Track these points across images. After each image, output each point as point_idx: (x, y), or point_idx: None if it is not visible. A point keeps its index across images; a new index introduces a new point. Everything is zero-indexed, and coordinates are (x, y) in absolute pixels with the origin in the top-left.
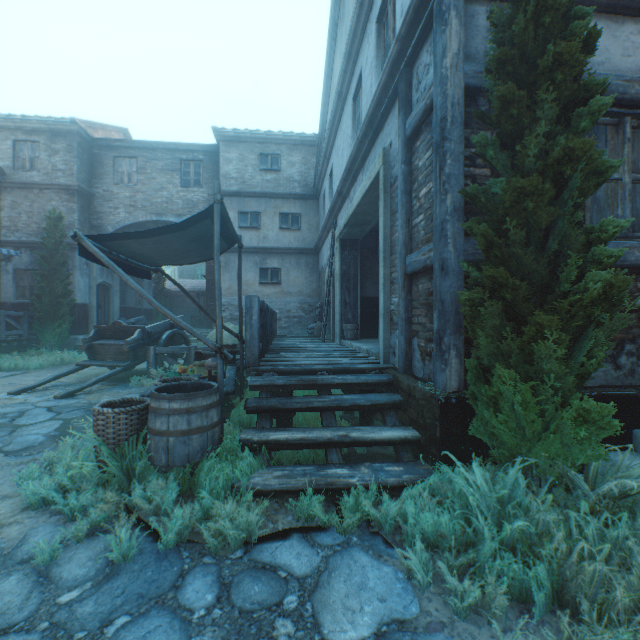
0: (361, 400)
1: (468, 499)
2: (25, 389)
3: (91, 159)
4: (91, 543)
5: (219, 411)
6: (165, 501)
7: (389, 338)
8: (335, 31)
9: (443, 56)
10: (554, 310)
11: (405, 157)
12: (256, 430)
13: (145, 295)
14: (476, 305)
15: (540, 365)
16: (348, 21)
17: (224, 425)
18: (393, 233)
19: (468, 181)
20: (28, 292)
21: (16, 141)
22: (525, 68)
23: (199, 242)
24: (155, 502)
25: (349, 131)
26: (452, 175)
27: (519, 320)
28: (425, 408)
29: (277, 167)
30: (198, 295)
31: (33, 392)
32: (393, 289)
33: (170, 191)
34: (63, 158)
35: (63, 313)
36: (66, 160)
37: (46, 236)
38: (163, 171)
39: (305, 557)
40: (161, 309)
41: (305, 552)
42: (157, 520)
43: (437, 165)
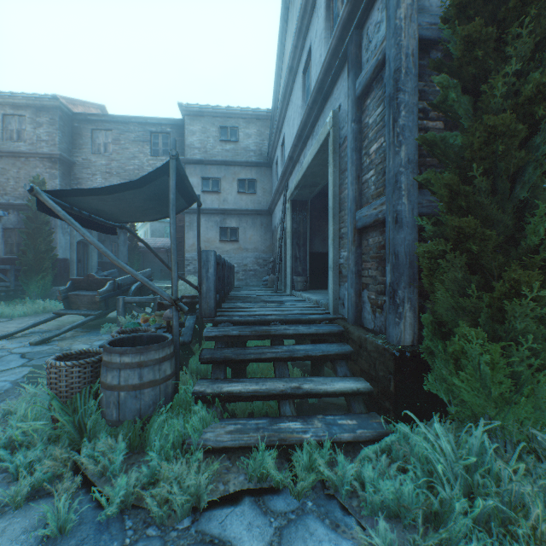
0: (313, 351)
1: (432, 465)
2: (4, 336)
3: (71, 131)
4: (30, 510)
5: (173, 363)
6: (113, 460)
7: (338, 290)
8: (286, 14)
9: (397, 7)
10: (522, 262)
11: (355, 116)
12: (210, 381)
13: (101, 248)
14: (436, 257)
15: (511, 322)
16: (298, 2)
17: (181, 374)
18: (342, 191)
19: (421, 134)
20: (15, 248)
21: (5, 115)
22: (490, 6)
23: (158, 199)
24: (102, 462)
25: (299, 102)
26: (406, 127)
27: (484, 273)
28: (377, 361)
29: (235, 138)
30: (167, 251)
31: (12, 338)
32: (342, 244)
33: (141, 159)
34: (46, 130)
35: (46, 267)
36: (49, 132)
37: (31, 199)
38: (135, 142)
39: (257, 528)
40: (117, 262)
41: (257, 522)
42: (104, 480)
43: (390, 117)
